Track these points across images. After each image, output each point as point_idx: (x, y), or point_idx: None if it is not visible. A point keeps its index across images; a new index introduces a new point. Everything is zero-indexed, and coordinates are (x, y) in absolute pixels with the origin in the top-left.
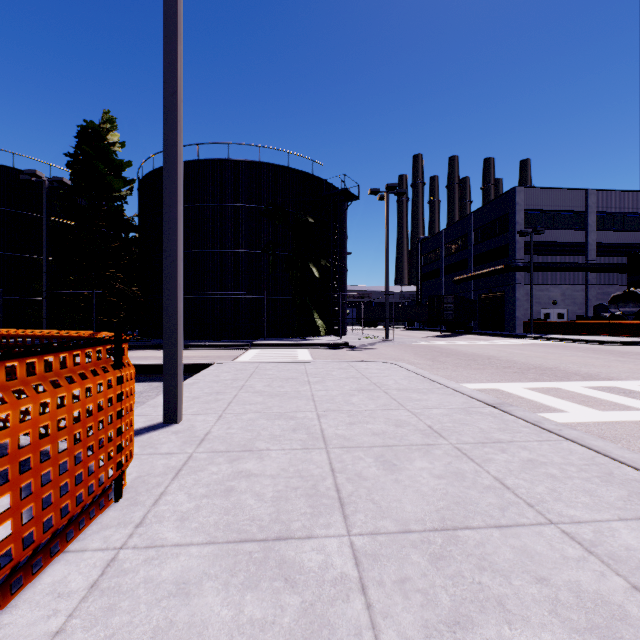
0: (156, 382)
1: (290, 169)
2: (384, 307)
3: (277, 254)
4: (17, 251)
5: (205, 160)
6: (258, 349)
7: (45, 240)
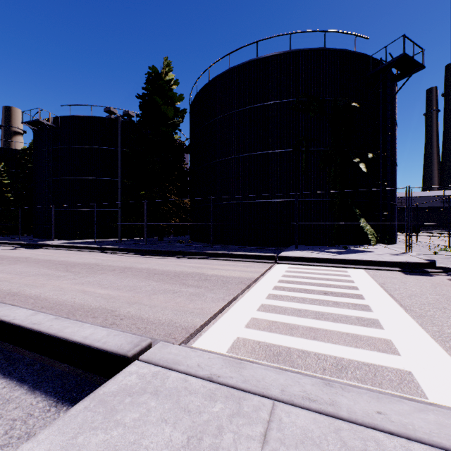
0: (10, 382)
1: (326, 50)
2: (430, 211)
3: (310, 150)
4: (116, 177)
5: (235, 67)
6: (287, 264)
7: (119, 163)
